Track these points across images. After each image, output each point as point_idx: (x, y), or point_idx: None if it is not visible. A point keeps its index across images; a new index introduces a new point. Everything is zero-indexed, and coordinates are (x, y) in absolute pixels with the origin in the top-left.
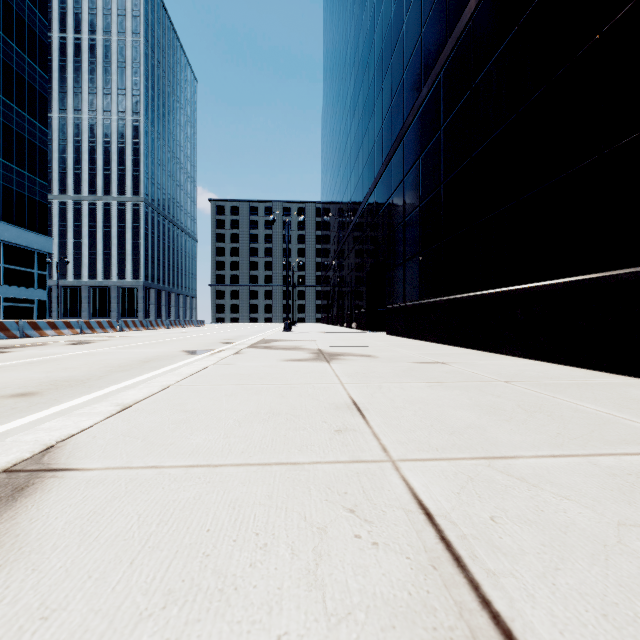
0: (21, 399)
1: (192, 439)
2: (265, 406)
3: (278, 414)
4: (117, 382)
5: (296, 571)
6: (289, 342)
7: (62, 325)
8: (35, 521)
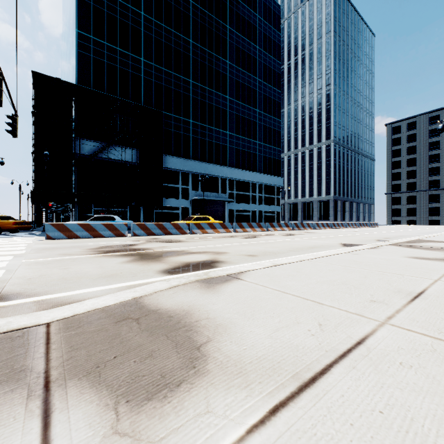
0: (250, 257)
1: (287, 282)
2: (343, 279)
3: (345, 284)
4: (288, 256)
5: (273, 325)
6: (442, 243)
7: (283, 225)
8: (224, 288)
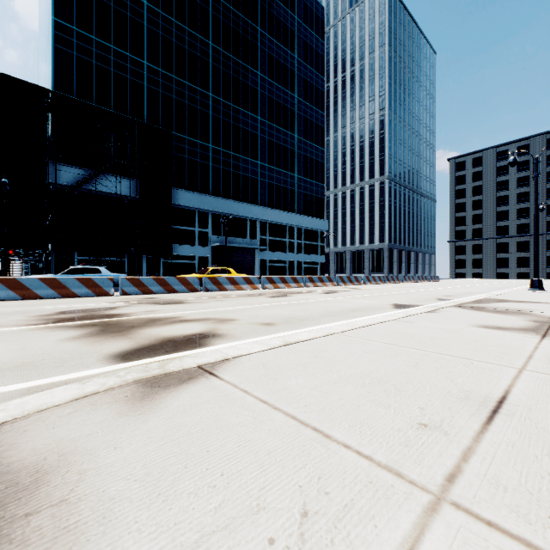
0: (264, 326)
1: (290, 380)
2: (382, 370)
3: (382, 382)
4: (319, 324)
5: (197, 522)
6: (516, 304)
7: (326, 279)
8: (172, 398)
